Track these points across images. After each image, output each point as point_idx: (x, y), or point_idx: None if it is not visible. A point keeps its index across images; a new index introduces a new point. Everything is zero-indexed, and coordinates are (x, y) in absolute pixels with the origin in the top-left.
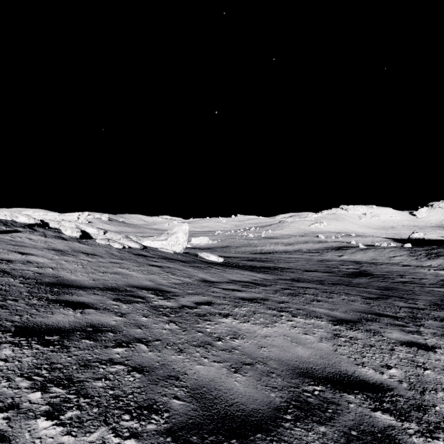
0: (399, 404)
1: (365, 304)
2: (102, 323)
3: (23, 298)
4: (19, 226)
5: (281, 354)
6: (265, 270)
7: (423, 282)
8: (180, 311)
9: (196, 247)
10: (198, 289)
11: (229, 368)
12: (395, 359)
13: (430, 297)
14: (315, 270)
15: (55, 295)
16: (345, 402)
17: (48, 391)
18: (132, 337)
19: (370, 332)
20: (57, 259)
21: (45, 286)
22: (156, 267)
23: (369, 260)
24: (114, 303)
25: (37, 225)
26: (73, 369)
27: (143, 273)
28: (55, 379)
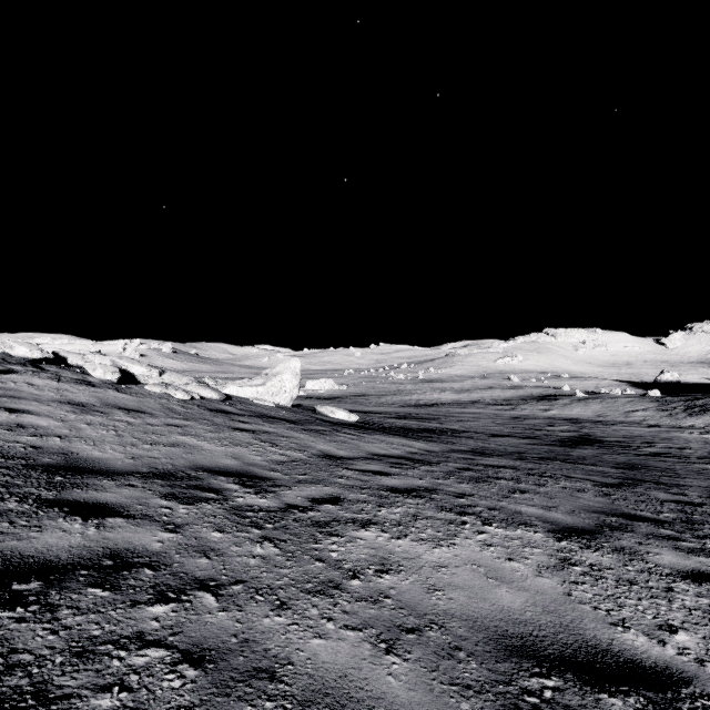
0: None
1: (603, 496)
2: (134, 548)
3: None
4: (16, 363)
5: (471, 605)
6: (426, 434)
7: (686, 453)
8: (284, 517)
9: (314, 395)
10: (316, 472)
11: (376, 643)
12: (680, 611)
13: (705, 481)
14: (507, 435)
15: (54, 491)
16: None
17: None
18: (190, 577)
19: (622, 554)
20: (72, 419)
21: (40, 472)
22: (245, 432)
23: (593, 417)
24: (163, 504)
25: (47, 360)
26: (55, 664)
27: (221, 444)
28: (8, 694)
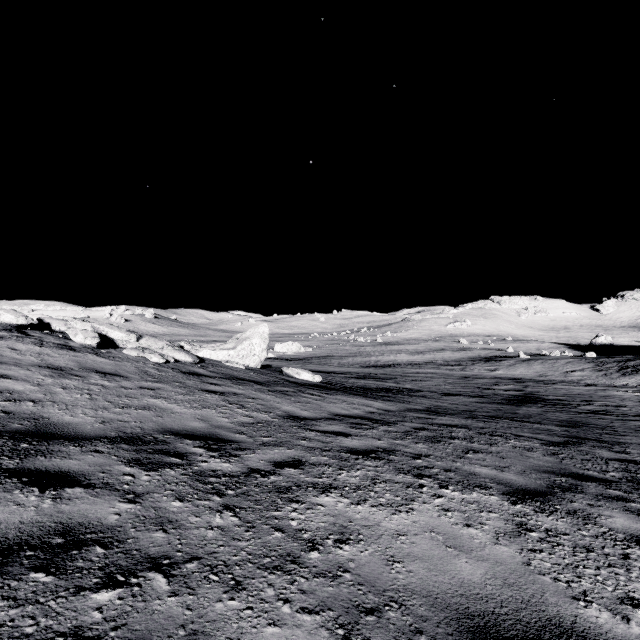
0: None
1: (551, 455)
2: (89, 522)
3: None
4: (3, 329)
5: (430, 579)
6: (384, 394)
7: (622, 411)
8: (246, 483)
9: (282, 357)
10: (280, 434)
11: (334, 629)
12: (639, 581)
13: None
14: (458, 394)
15: (16, 459)
16: None
17: None
18: (143, 555)
19: (576, 517)
20: (49, 383)
21: (6, 438)
22: (214, 394)
23: (535, 377)
24: (126, 470)
25: (32, 326)
26: None
27: (191, 406)
28: None
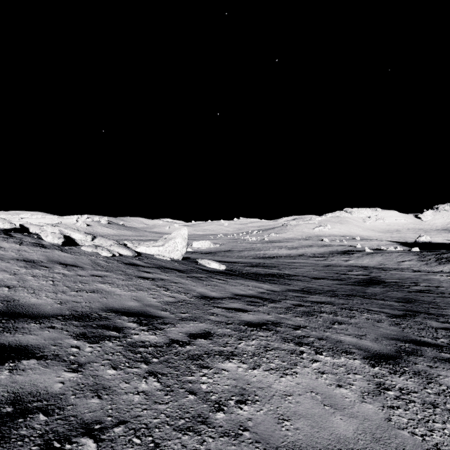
0: None
1: (395, 325)
2: (36, 391)
3: None
4: None
5: (314, 436)
6: (271, 278)
7: (441, 290)
8: (167, 352)
9: (197, 251)
10: (195, 311)
11: None
12: None
13: None
14: (323, 278)
15: None
16: None
17: None
18: (78, 421)
19: (421, 377)
20: (22, 273)
21: None
22: (147, 280)
23: (377, 265)
24: (73, 343)
25: (16, 230)
26: None
27: (129, 289)
28: None
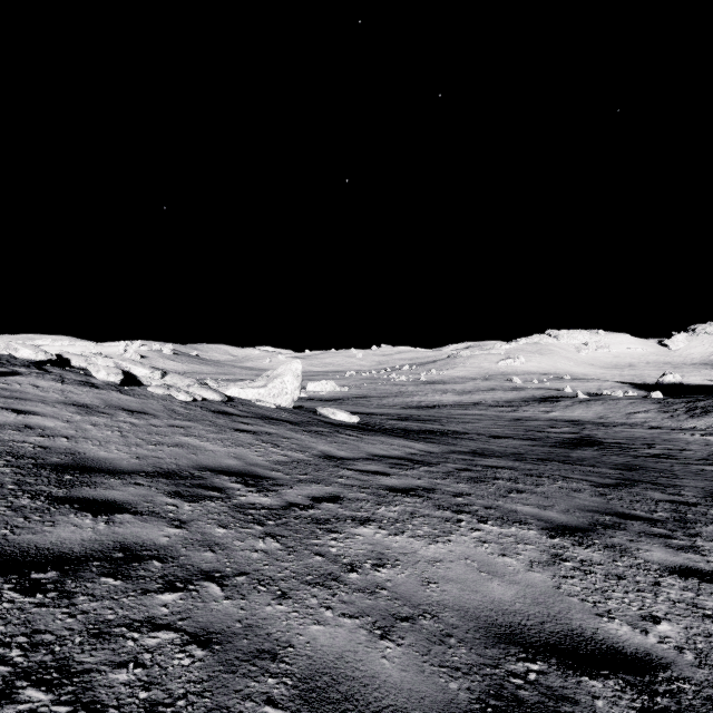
0: (685, 697)
1: (598, 496)
2: (143, 542)
3: (5, 496)
4: (21, 365)
5: (463, 597)
6: (427, 436)
7: (686, 455)
8: (285, 515)
9: (315, 397)
10: (317, 472)
11: (372, 629)
12: (665, 603)
13: (702, 482)
14: (508, 436)
15: (64, 489)
16: (587, 697)
17: (15, 699)
18: (196, 569)
19: (613, 550)
20: (78, 420)
21: (49, 470)
22: (247, 433)
23: (594, 419)
24: (168, 501)
25: (50, 362)
26: (75, 644)
27: (224, 445)
28: (34, 668)
